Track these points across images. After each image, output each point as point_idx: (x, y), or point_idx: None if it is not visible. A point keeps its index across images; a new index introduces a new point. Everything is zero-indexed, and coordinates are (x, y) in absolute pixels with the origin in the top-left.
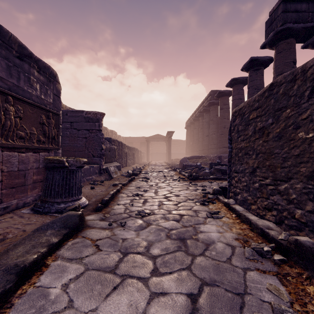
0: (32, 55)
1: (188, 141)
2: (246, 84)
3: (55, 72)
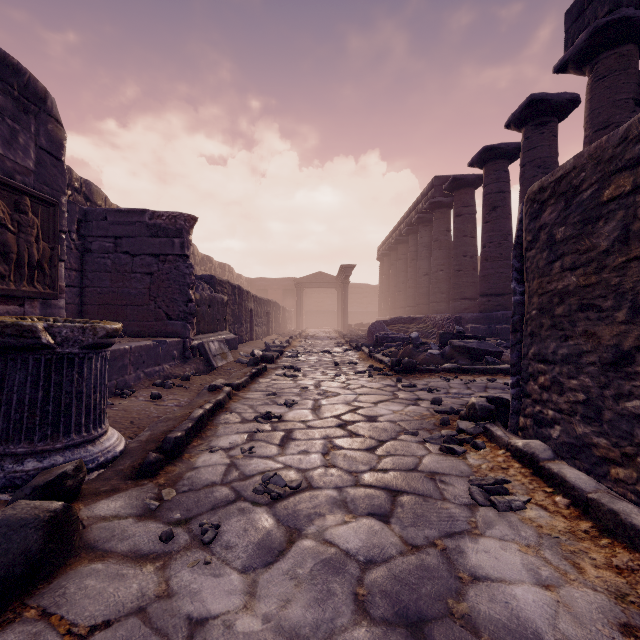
0: None
1: (383, 287)
2: (513, 159)
3: (41, 88)
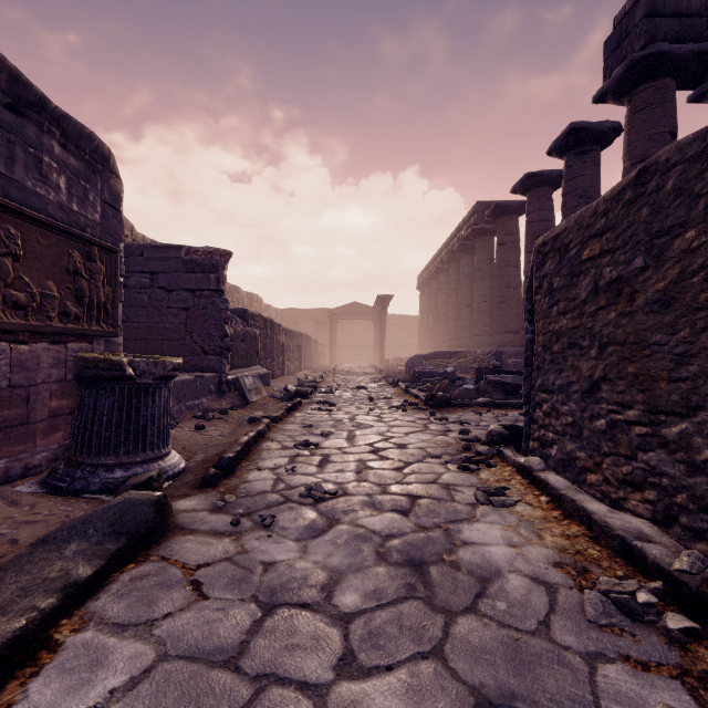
0: (45, 102)
1: (424, 318)
2: (557, 186)
3: (106, 150)
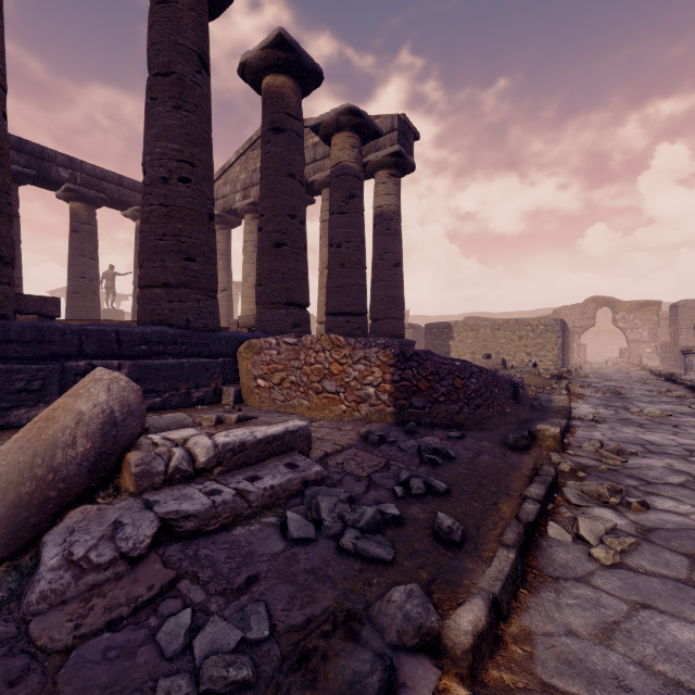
0: None
1: None
2: None
3: None
